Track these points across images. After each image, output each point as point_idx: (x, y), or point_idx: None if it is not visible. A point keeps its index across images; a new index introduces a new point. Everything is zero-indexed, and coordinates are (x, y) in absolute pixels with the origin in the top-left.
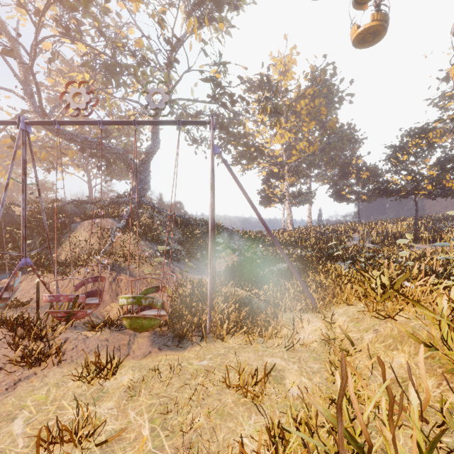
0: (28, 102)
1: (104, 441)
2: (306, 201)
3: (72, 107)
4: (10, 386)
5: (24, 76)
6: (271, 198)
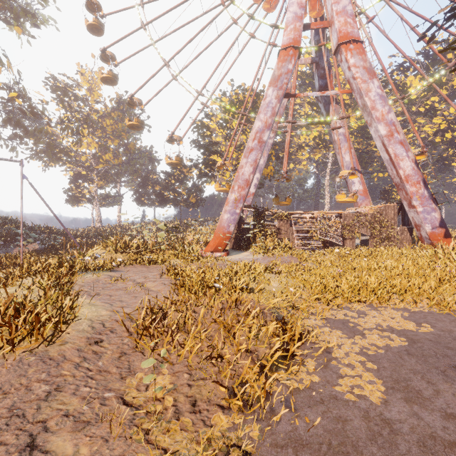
0: None
1: None
2: (114, 203)
3: None
4: None
5: None
6: (79, 198)
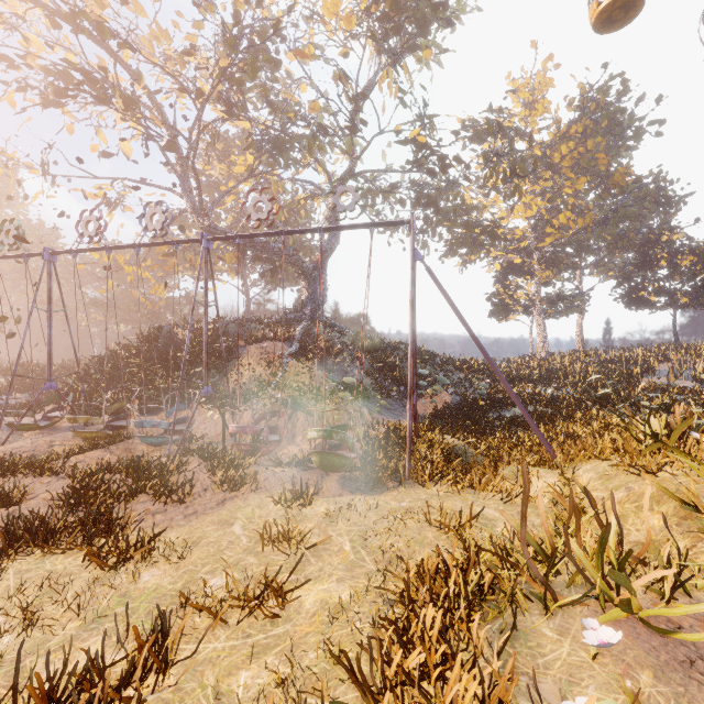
0: (186, 201)
1: (313, 545)
2: (572, 308)
3: (253, 218)
4: (220, 503)
5: (182, 170)
6: (509, 307)
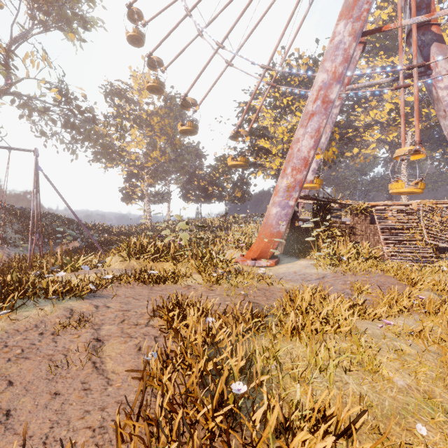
0: None
1: None
2: (164, 200)
3: None
4: None
5: None
6: (132, 196)
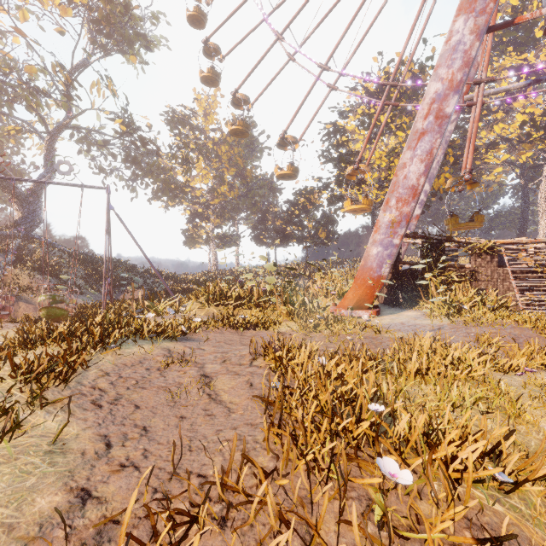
0: None
1: None
2: (232, 243)
3: None
4: None
5: None
6: (196, 239)
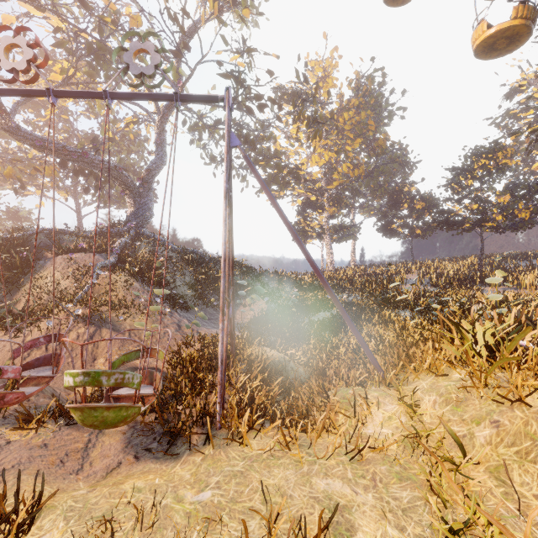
0: None
1: None
2: (349, 236)
3: (3, 67)
4: None
5: None
6: (307, 233)
